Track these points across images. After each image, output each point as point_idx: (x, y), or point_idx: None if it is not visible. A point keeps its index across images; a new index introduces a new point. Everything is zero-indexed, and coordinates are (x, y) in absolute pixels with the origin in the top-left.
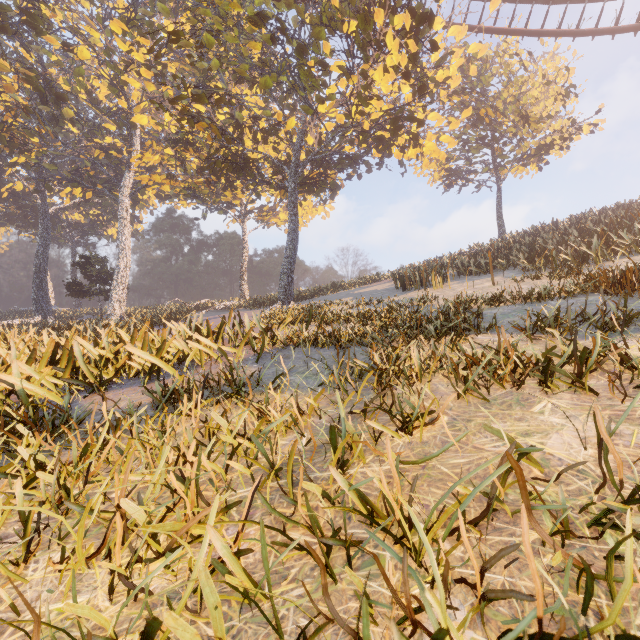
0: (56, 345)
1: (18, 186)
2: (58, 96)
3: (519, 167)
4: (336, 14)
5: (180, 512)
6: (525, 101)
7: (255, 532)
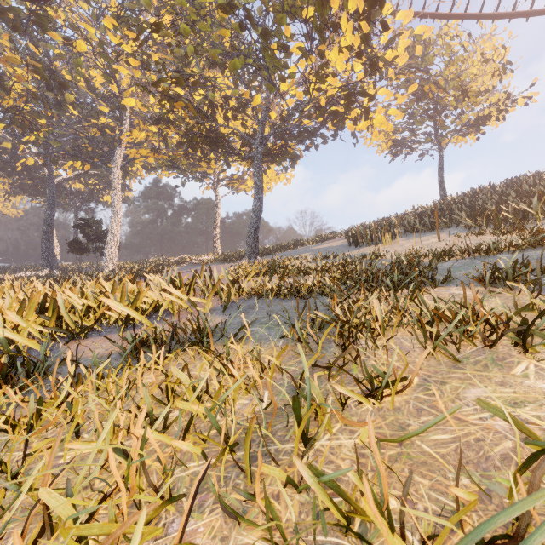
0: (45, 295)
1: (30, 161)
2: (61, 83)
3: (458, 137)
4: (296, 1)
5: (117, 500)
6: (465, 77)
7: (204, 529)
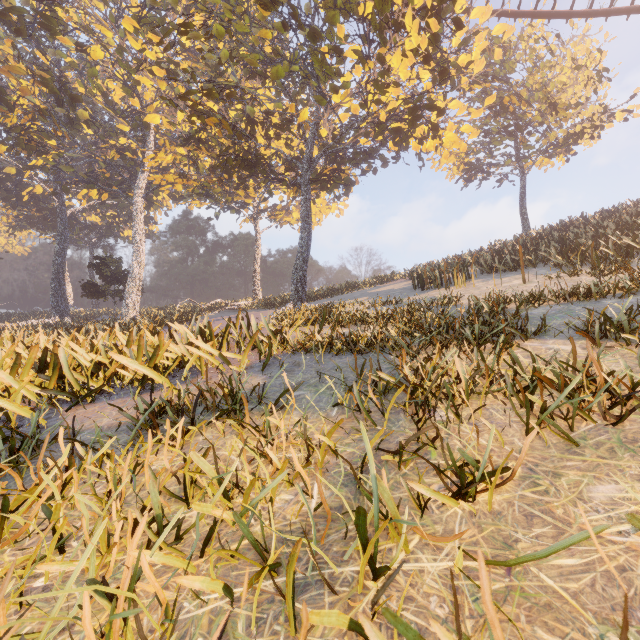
0: (45, 350)
1: (38, 189)
2: (73, 97)
3: (544, 159)
4: None
5: None
6: (553, 87)
7: None
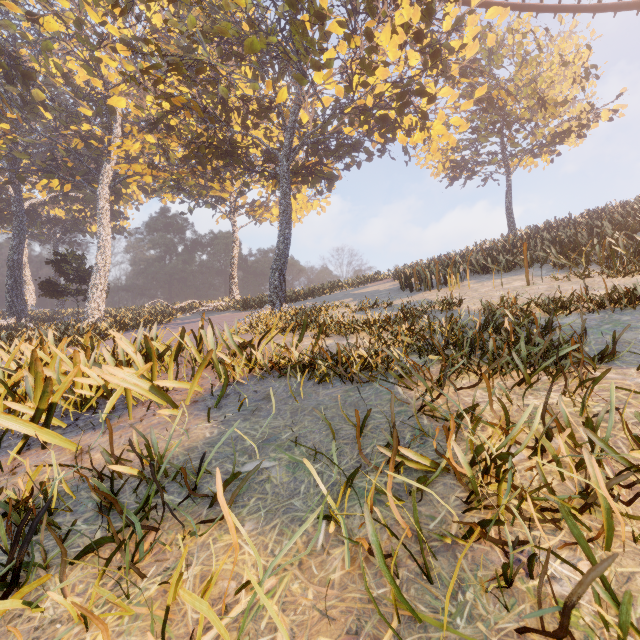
0: None
1: None
2: (25, 74)
3: (529, 159)
4: None
5: None
6: (542, 82)
7: None
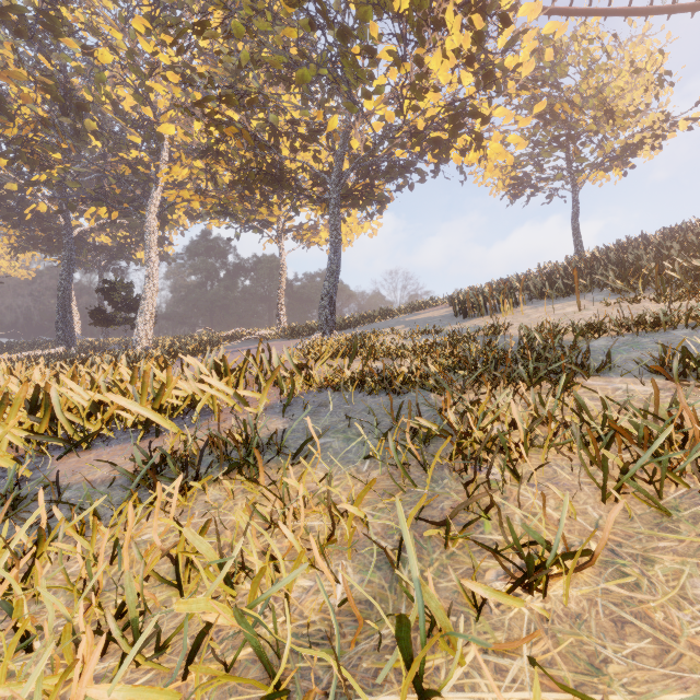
0: (37, 387)
1: (42, 207)
2: (79, 106)
3: (599, 173)
4: None
5: None
6: (609, 93)
7: None
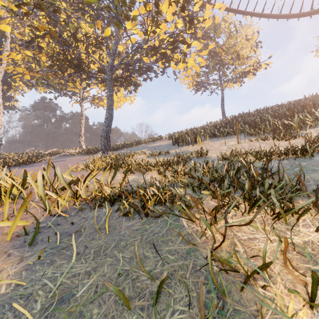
0: None
1: None
2: None
3: (231, 83)
4: None
5: None
6: (238, 46)
7: None
